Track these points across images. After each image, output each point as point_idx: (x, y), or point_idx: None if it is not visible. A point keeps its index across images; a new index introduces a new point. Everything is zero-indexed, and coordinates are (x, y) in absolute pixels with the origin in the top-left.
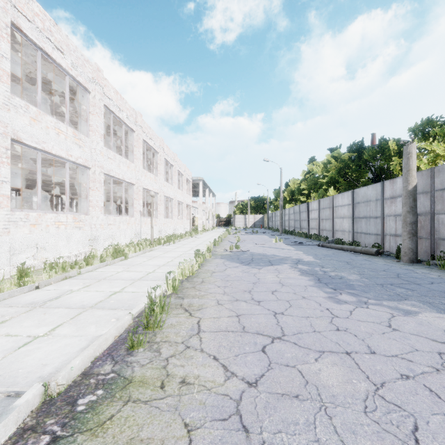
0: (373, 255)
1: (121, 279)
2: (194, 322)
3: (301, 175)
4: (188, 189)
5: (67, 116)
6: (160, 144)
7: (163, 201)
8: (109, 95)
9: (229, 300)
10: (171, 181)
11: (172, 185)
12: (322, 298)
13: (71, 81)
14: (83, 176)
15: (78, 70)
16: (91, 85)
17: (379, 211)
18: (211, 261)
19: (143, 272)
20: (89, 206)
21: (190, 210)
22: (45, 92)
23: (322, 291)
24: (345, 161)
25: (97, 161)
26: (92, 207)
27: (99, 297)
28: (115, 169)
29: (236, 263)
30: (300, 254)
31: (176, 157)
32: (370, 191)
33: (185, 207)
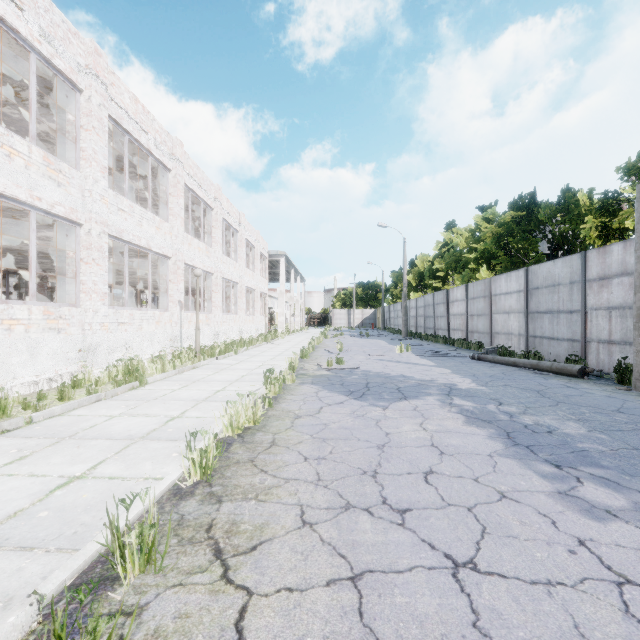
0: (573, 376)
1: (105, 438)
2: (227, 620)
3: (434, 249)
4: (262, 269)
5: (32, 127)
6: (216, 195)
7: (220, 287)
8: (121, 102)
9: (330, 505)
10: (235, 255)
11: (237, 261)
12: (547, 498)
13: (45, 68)
14: (70, 238)
15: (56, 47)
16: (83, 79)
17: (576, 302)
18: (295, 389)
19: (159, 418)
20: (80, 292)
21: (264, 301)
22: (5, 93)
23: (535, 473)
24: (506, 225)
25: (95, 213)
26: (85, 293)
27: (19, 499)
28: (133, 229)
29: (339, 394)
30: (448, 374)
31: (244, 218)
32: (560, 268)
33: (259, 297)
